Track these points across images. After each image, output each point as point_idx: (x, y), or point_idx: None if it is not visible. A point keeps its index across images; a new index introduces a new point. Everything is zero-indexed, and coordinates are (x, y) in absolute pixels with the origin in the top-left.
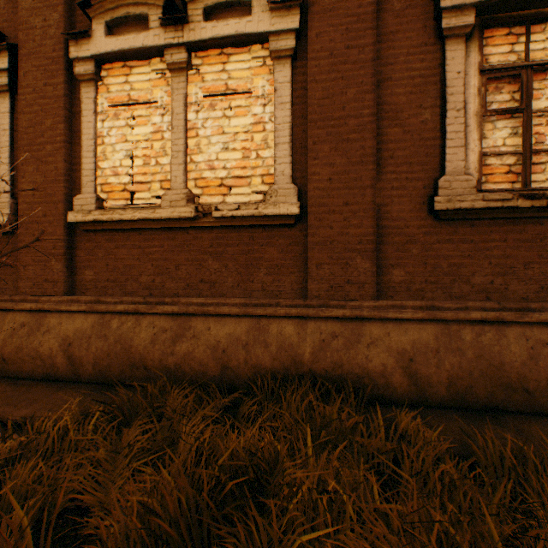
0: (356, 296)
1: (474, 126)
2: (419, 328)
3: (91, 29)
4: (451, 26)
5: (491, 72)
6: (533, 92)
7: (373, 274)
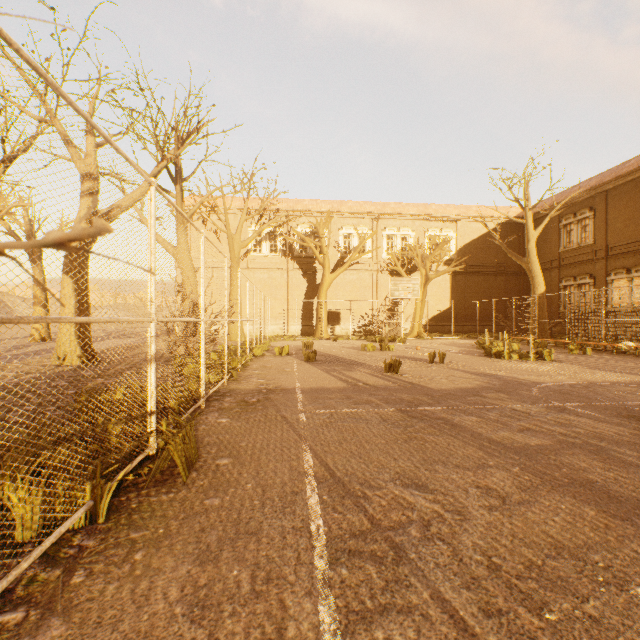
0: None
1: None
2: None
3: (610, 275)
4: None
5: None
6: None
7: None
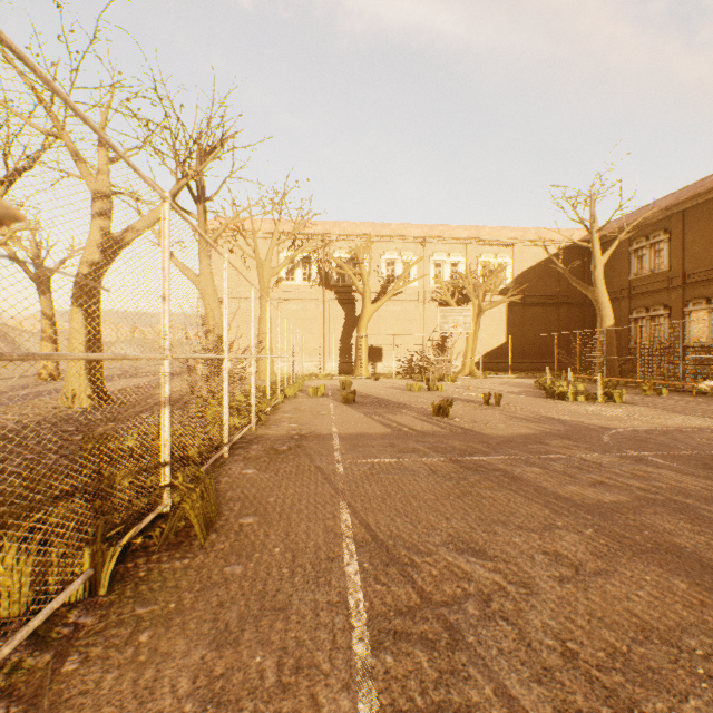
0: None
1: None
2: None
3: (687, 306)
4: None
5: None
6: None
7: None
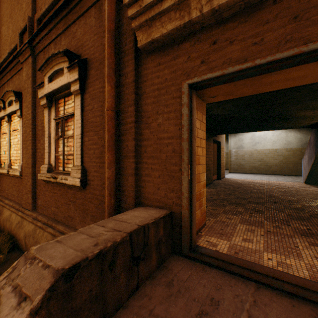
0: (29, 208)
1: (53, 143)
2: (32, 225)
3: None
4: (42, 104)
5: (57, 120)
6: (72, 126)
7: (32, 201)
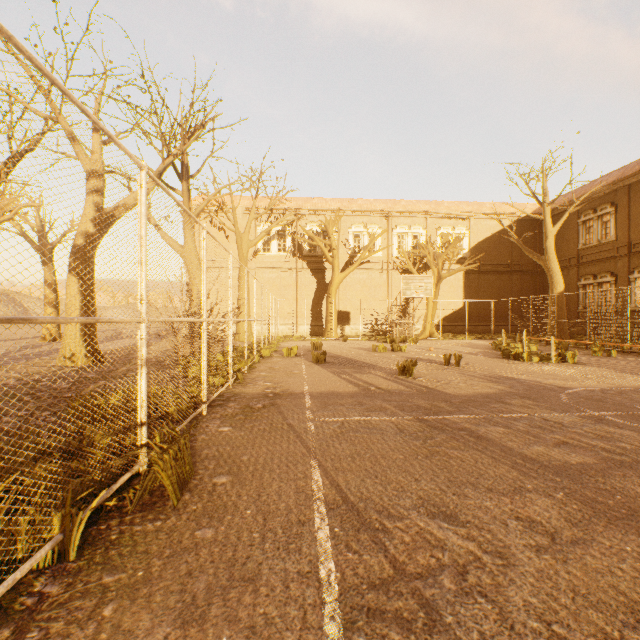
0: None
1: None
2: None
3: (633, 273)
4: None
5: None
6: None
7: None
